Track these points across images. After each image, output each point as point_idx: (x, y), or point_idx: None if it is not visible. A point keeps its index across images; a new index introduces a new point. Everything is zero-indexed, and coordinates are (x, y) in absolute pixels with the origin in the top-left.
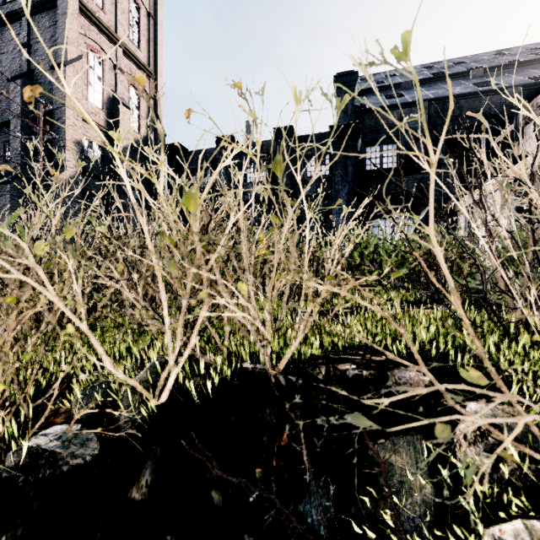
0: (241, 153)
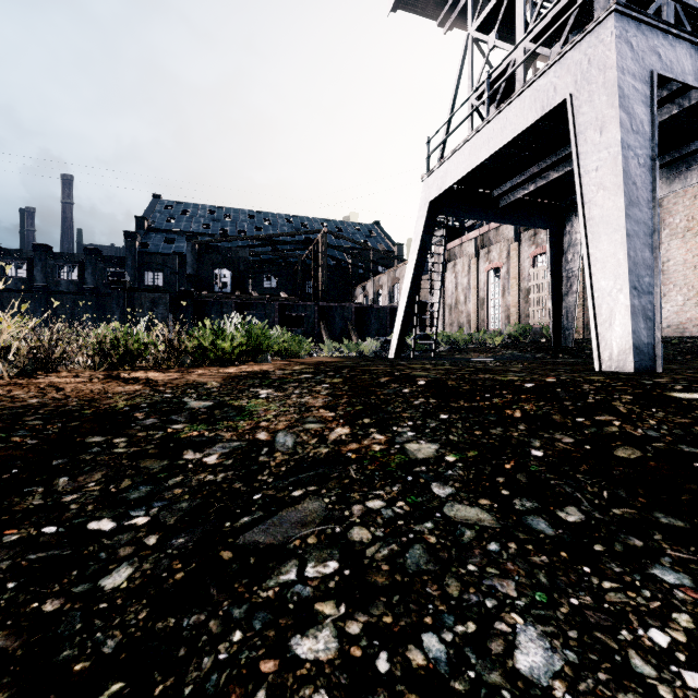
0: (56, 258)
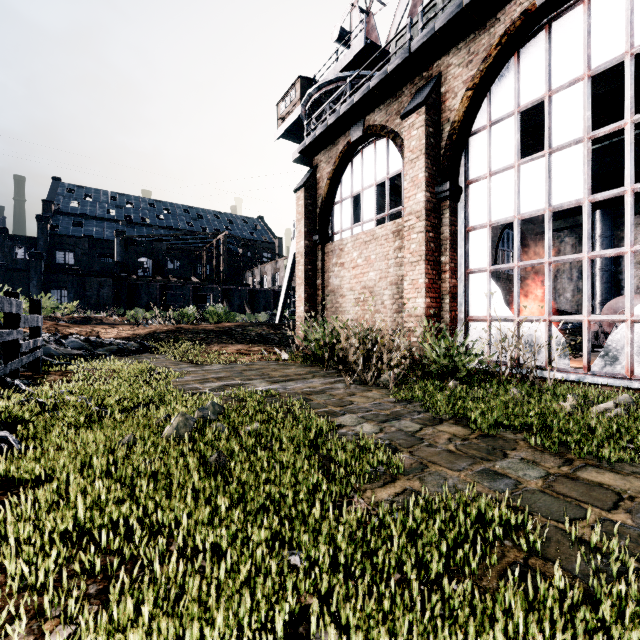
0: None
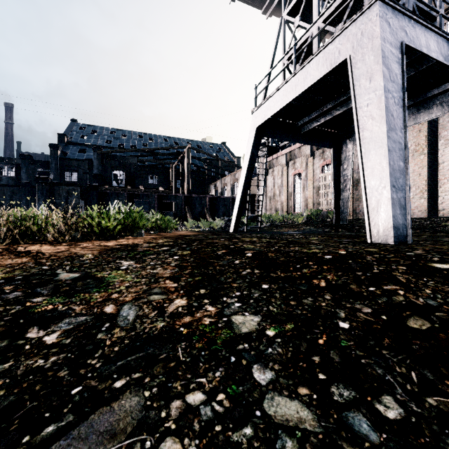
0: None
